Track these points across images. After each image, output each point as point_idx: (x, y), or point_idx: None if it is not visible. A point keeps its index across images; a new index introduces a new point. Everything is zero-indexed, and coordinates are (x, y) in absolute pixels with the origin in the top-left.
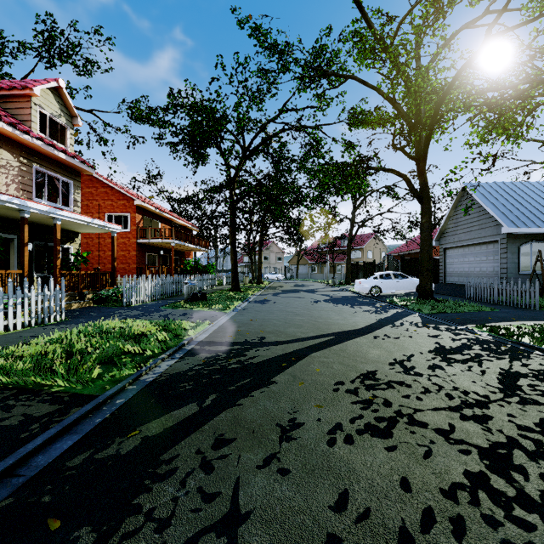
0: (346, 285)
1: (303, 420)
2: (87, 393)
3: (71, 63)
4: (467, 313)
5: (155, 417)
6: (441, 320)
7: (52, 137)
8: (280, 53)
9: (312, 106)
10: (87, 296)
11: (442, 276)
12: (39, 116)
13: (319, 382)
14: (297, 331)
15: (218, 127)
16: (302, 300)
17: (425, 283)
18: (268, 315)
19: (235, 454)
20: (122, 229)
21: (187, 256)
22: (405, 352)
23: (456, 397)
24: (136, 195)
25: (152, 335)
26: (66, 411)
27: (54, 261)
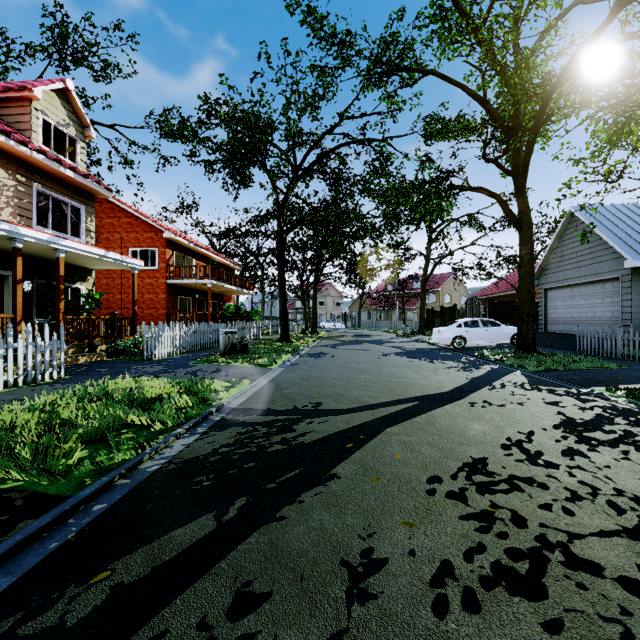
0: (419, 335)
1: (386, 553)
2: (54, 493)
3: (87, 66)
4: (587, 370)
5: (143, 542)
6: (554, 381)
7: (59, 152)
8: (340, 43)
9: (379, 112)
10: (99, 347)
11: (542, 324)
12: (44, 127)
13: (402, 476)
14: (364, 395)
15: (262, 137)
16: (367, 353)
17: (525, 332)
18: (324, 373)
19: (268, 632)
20: (149, 267)
21: (227, 300)
22: (520, 427)
23: (626, 509)
24: (165, 227)
25: (170, 399)
26: (9, 527)
27: (57, 303)
